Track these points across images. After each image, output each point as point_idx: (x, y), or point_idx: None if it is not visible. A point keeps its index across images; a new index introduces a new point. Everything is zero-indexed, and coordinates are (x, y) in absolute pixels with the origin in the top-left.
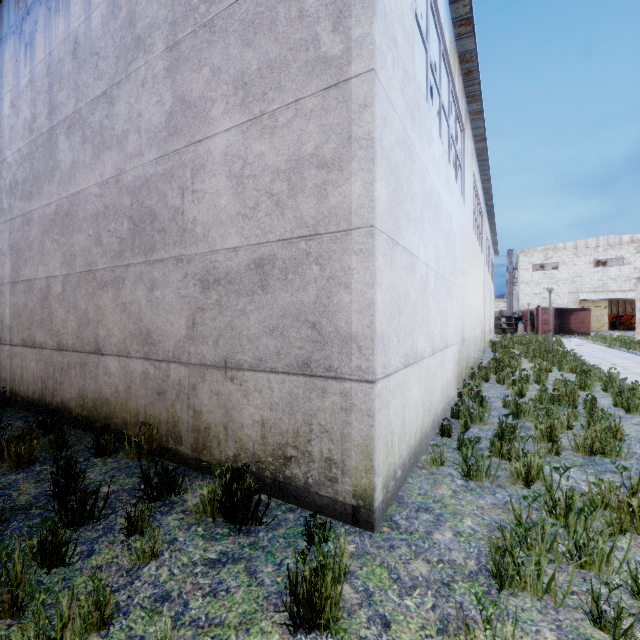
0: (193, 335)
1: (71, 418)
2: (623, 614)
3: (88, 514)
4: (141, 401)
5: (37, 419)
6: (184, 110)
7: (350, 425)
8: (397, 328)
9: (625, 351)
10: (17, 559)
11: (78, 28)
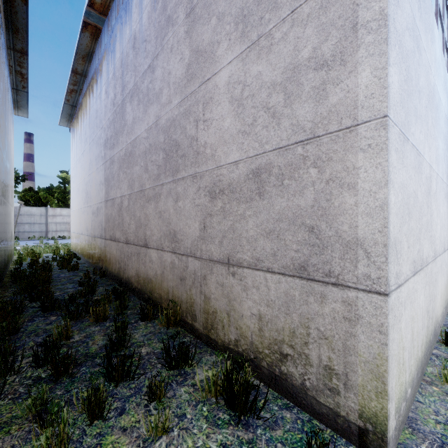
0: (204, 236)
1: (132, 289)
2: None
3: (126, 373)
4: (170, 283)
5: (114, 288)
6: (197, 58)
7: (355, 337)
8: (407, 232)
9: None
10: (66, 414)
11: (136, 28)
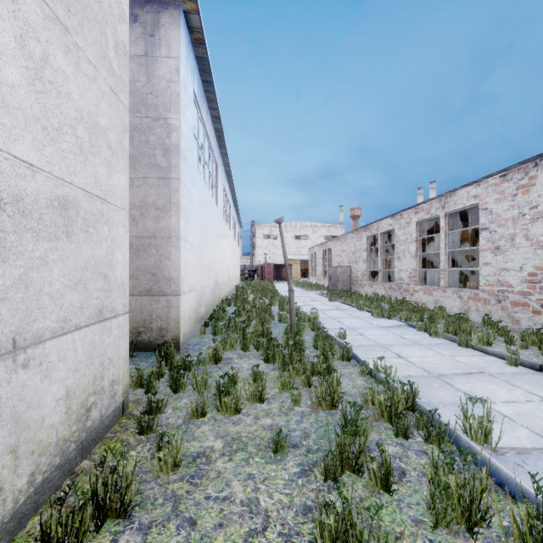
0: None
1: None
2: (248, 345)
3: None
4: None
5: None
6: None
7: (170, 313)
8: (187, 275)
9: (301, 288)
10: None
11: None
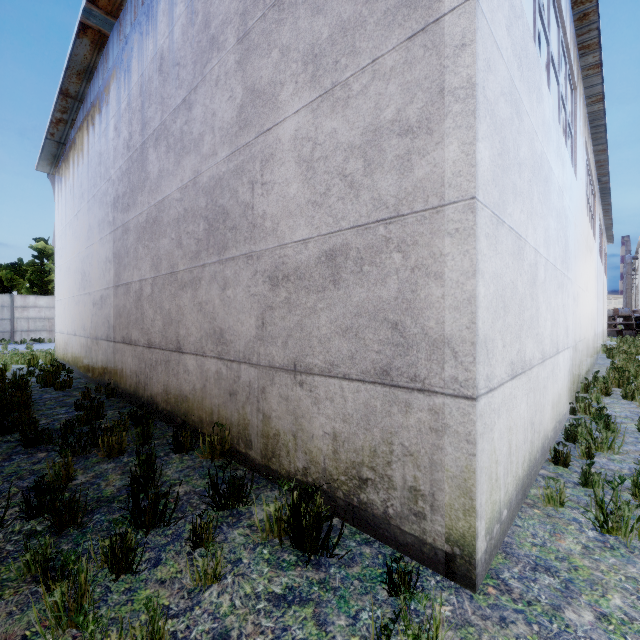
0: (262, 335)
1: (158, 411)
2: None
3: (159, 517)
4: (215, 400)
5: (130, 411)
6: (254, 100)
7: (442, 450)
8: (502, 329)
9: None
10: (85, 564)
11: (163, 44)
